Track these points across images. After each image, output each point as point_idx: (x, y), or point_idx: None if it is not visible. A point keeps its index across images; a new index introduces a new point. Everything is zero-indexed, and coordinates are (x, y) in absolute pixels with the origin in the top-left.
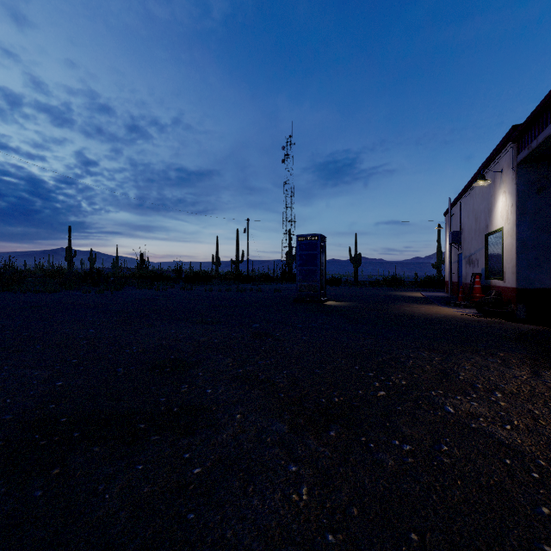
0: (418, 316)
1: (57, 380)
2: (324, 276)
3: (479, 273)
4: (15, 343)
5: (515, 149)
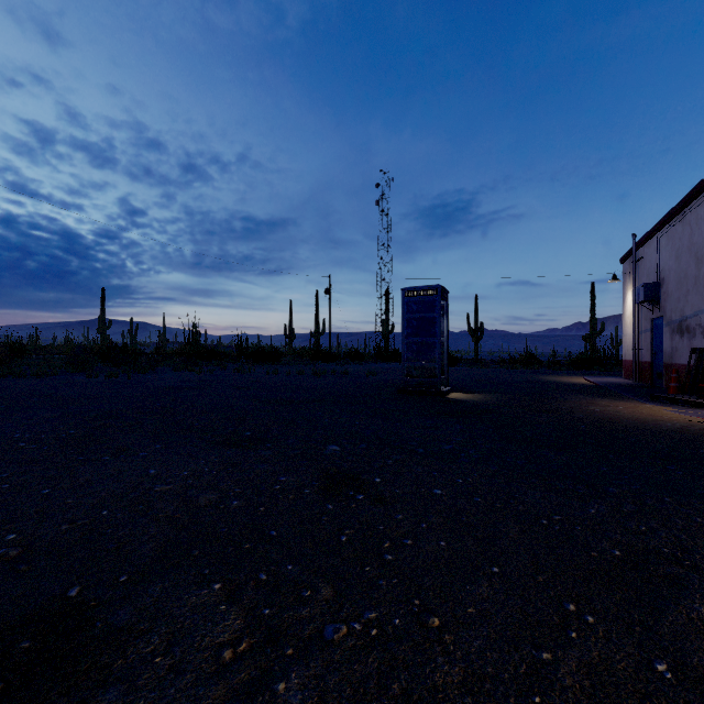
0: (632, 426)
1: None
2: (445, 353)
3: None
4: None
5: None
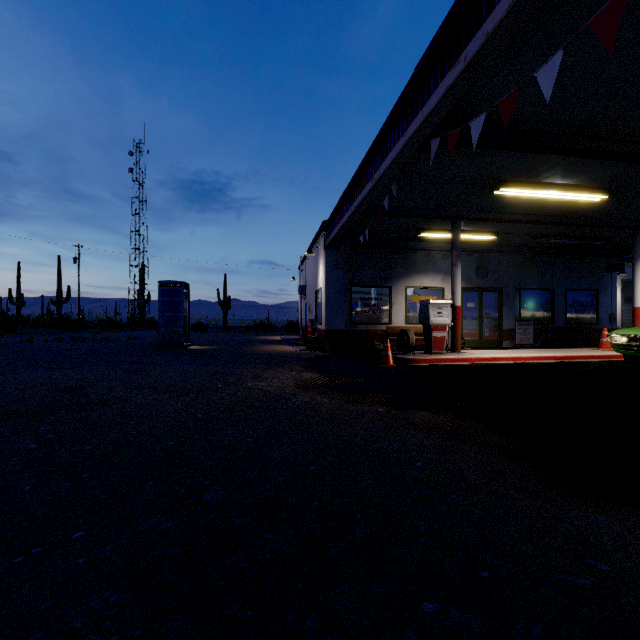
0: (264, 352)
1: None
2: (187, 322)
3: (312, 319)
4: None
5: (325, 236)
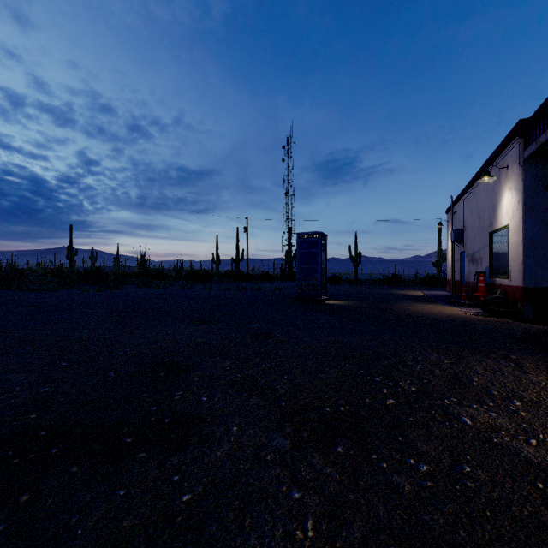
0: (422, 315)
1: (42, 385)
2: (324, 275)
3: (483, 271)
4: (5, 345)
5: (521, 144)
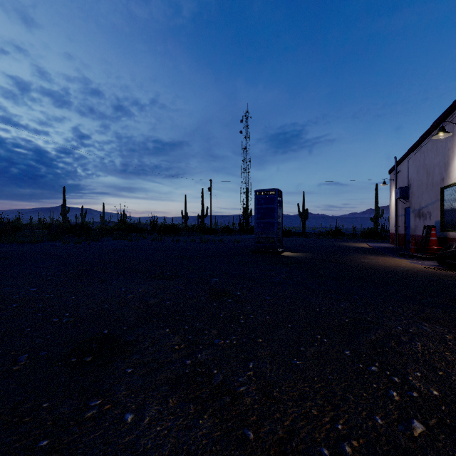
0: (381, 269)
1: None
2: (280, 229)
3: (432, 225)
4: None
5: None
